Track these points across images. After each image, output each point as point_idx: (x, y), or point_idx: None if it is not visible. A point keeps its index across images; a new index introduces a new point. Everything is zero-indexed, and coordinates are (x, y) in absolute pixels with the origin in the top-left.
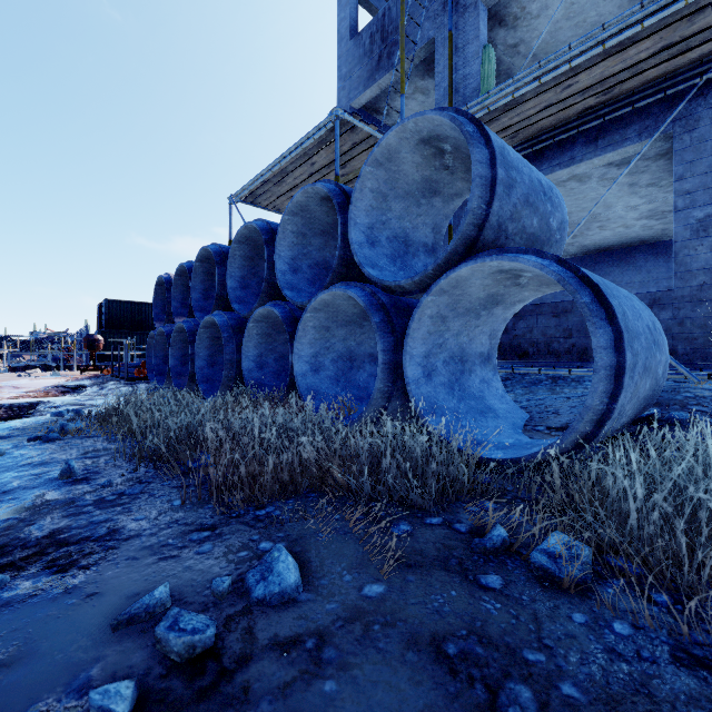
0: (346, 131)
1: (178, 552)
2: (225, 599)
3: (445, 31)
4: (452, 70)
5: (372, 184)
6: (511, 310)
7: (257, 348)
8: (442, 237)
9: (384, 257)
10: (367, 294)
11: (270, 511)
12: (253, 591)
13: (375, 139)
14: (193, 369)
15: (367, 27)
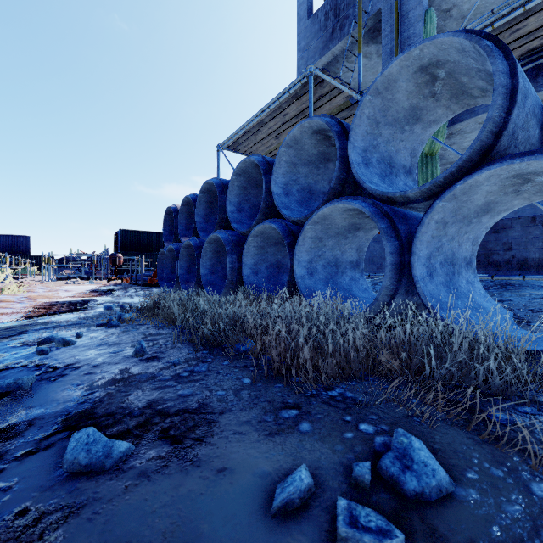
0: (315, 86)
1: (279, 429)
2: (370, 487)
3: (391, 2)
4: (398, 32)
5: (369, 111)
6: (494, 219)
7: (253, 258)
8: (416, 160)
9: (376, 176)
10: (370, 205)
11: (341, 392)
12: (404, 481)
13: (338, 91)
14: (198, 276)
15: (322, 7)
